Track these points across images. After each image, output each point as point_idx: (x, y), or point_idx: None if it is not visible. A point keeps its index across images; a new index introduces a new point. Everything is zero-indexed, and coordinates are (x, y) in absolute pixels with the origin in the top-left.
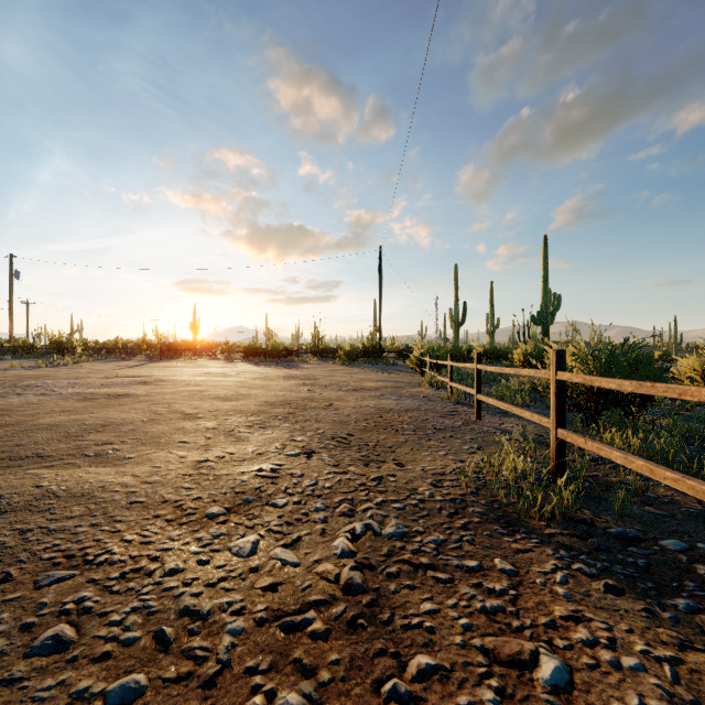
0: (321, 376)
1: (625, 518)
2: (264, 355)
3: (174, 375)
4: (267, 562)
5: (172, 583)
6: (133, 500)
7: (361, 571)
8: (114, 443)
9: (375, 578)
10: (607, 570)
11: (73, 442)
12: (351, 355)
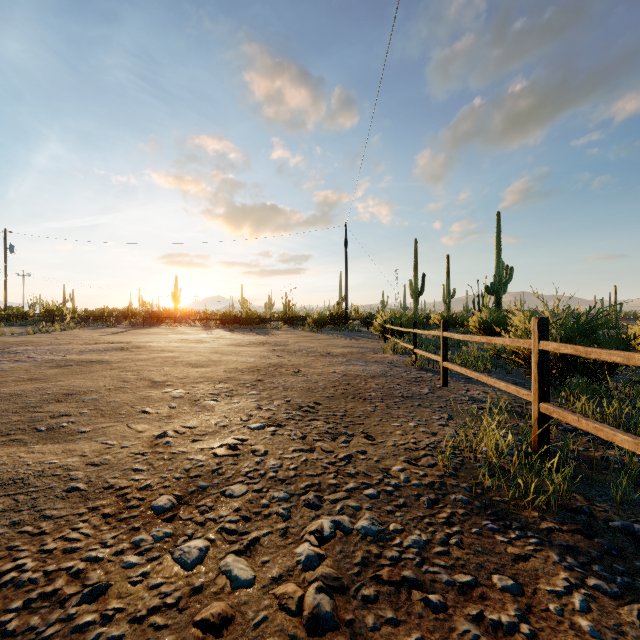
0: (290, 342)
1: (623, 505)
2: (239, 322)
3: (152, 341)
4: (214, 578)
5: (87, 617)
6: (71, 488)
7: (330, 595)
8: (71, 415)
9: (347, 605)
10: (631, 586)
11: (28, 414)
12: (319, 322)
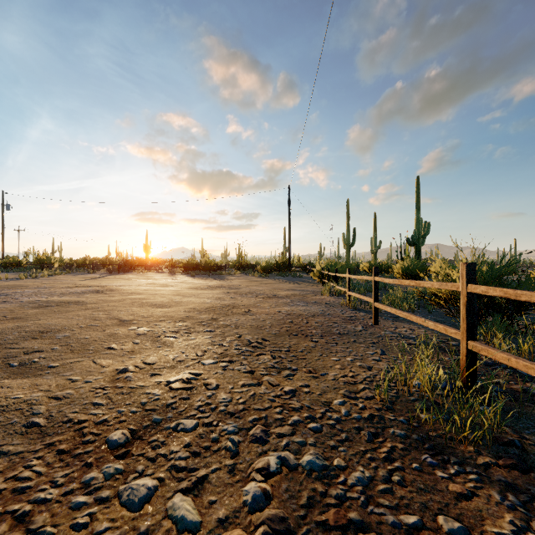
0: (242, 286)
1: None
2: (199, 269)
3: (124, 285)
4: (160, 521)
5: None
6: (31, 423)
7: None
8: (43, 351)
9: None
10: None
11: (4, 350)
12: (267, 269)
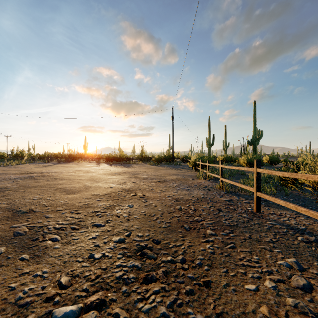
0: (141, 171)
1: None
2: (116, 160)
3: (58, 171)
4: None
5: None
6: None
7: None
8: None
9: None
10: None
11: None
12: (158, 160)
